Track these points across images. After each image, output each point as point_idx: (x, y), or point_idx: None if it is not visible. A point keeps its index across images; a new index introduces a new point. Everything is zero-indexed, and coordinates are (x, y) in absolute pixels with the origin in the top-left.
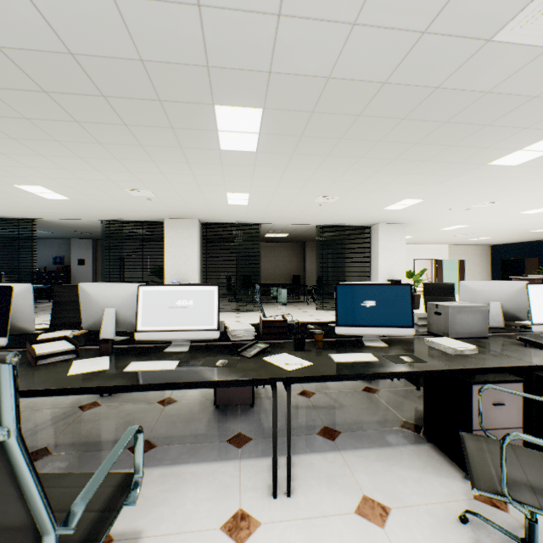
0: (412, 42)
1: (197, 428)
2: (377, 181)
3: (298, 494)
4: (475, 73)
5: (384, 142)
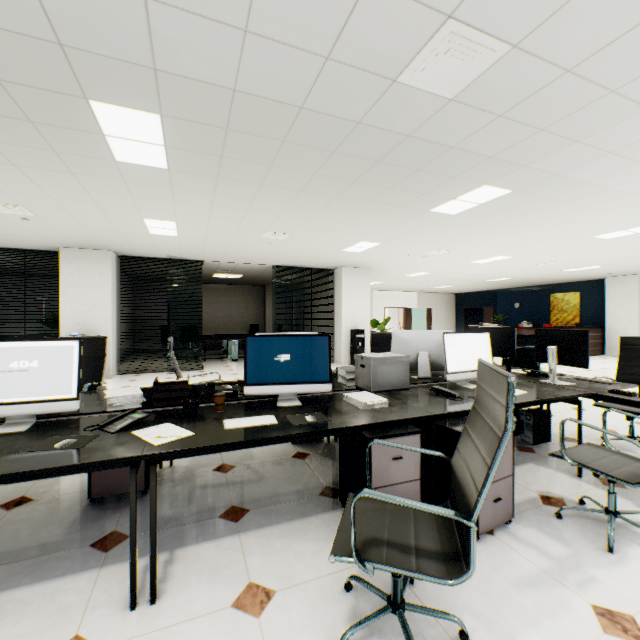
0: (319, 67)
1: (51, 534)
2: (326, 220)
3: (167, 598)
4: (392, 113)
5: (321, 175)
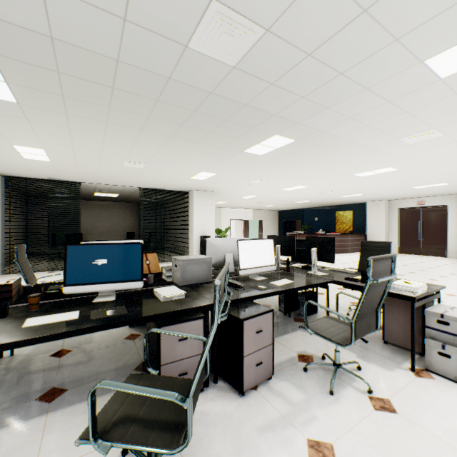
0: (120, 26)
1: None
2: (170, 154)
3: None
4: (193, 73)
5: (154, 118)
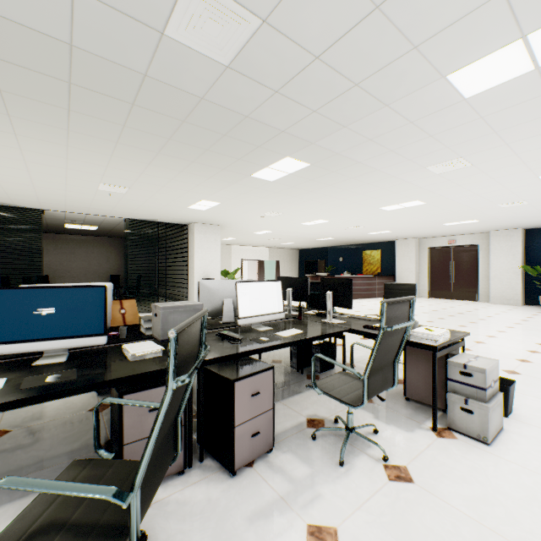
0: None
1: None
2: (159, 176)
3: None
4: (176, 70)
5: (132, 128)
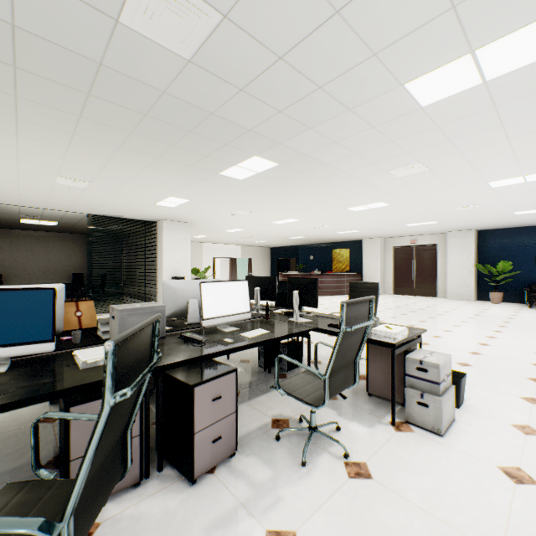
0: None
1: None
2: (122, 171)
3: None
4: (134, 61)
5: (89, 120)
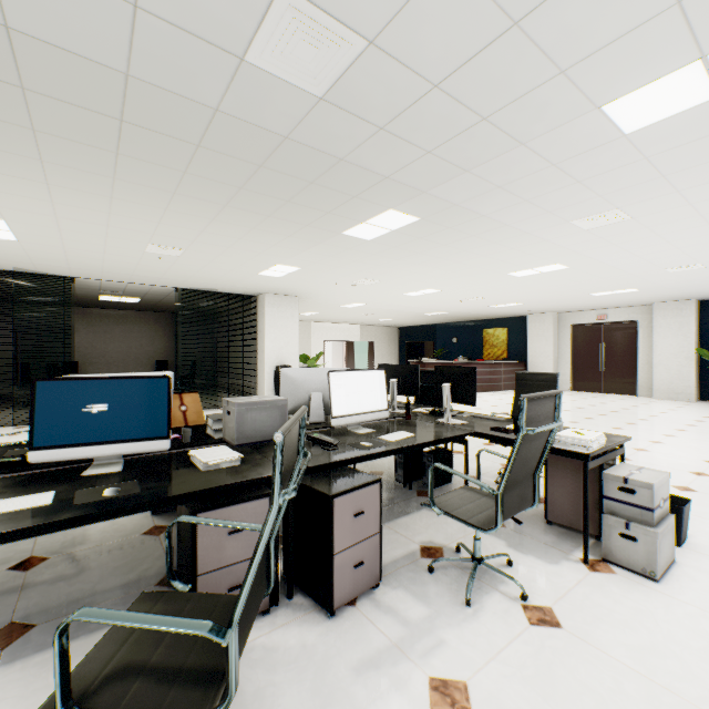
0: (129, 17)
1: None
2: (224, 234)
3: None
4: (255, 104)
5: (195, 175)
